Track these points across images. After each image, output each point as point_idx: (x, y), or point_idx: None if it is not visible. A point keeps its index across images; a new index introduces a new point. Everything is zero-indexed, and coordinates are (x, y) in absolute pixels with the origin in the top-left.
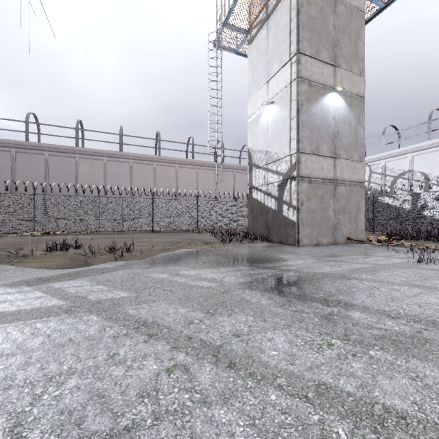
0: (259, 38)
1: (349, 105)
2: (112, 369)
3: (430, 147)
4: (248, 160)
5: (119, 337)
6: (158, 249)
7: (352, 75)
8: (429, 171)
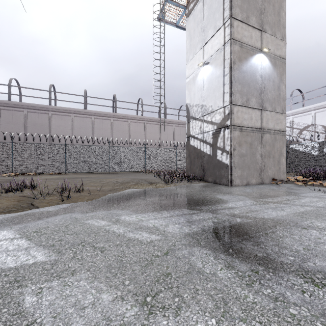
0: (196, 10)
1: (273, 65)
2: None
3: None
4: (186, 113)
5: None
6: (107, 189)
7: (276, 39)
8: None
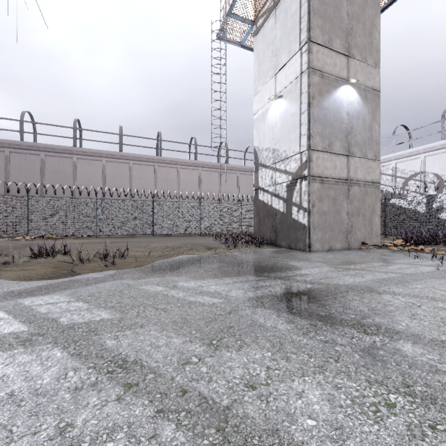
0: (266, 28)
1: (363, 99)
2: None
3: (443, 147)
4: (254, 159)
5: (83, 390)
6: (156, 255)
7: (367, 66)
8: (443, 172)
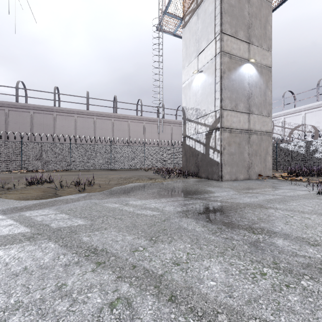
0: (191, 22)
1: (260, 73)
2: (57, 303)
3: (318, 107)
4: (183, 115)
5: (70, 266)
6: (113, 183)
7: (262, 50)
8: (318, 125)
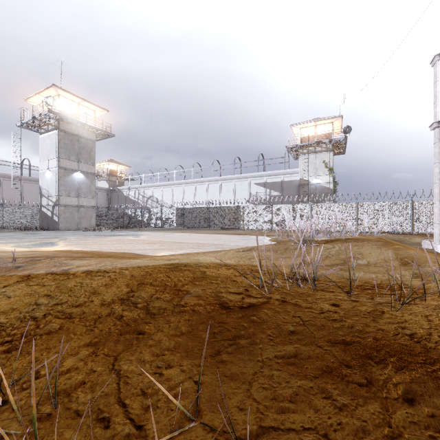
0: (45, 136)
1: (86, 177)
2: None
3: (158, 186)
4: (40, 191)
5: None
6: None
7: (88, 165)
8: (158, 197)
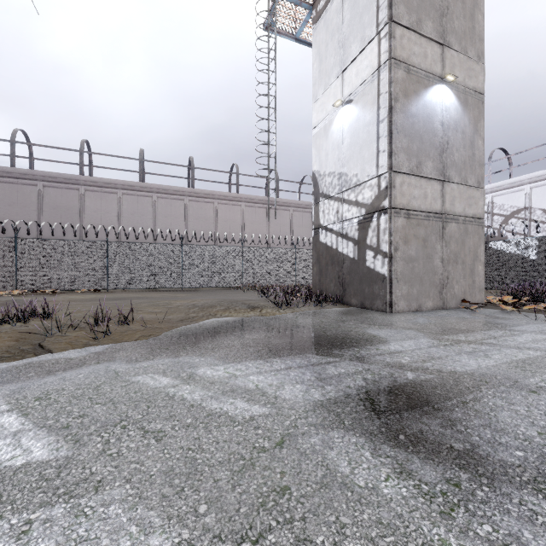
0: (329, 11)
1: (463, 104)
2: None
3: None
4: (313, 188)
5: None
6: (176, 318)
7: (468, 60)
8: None
